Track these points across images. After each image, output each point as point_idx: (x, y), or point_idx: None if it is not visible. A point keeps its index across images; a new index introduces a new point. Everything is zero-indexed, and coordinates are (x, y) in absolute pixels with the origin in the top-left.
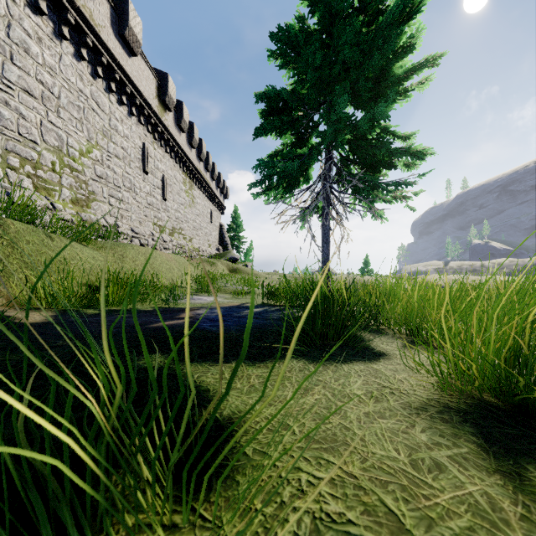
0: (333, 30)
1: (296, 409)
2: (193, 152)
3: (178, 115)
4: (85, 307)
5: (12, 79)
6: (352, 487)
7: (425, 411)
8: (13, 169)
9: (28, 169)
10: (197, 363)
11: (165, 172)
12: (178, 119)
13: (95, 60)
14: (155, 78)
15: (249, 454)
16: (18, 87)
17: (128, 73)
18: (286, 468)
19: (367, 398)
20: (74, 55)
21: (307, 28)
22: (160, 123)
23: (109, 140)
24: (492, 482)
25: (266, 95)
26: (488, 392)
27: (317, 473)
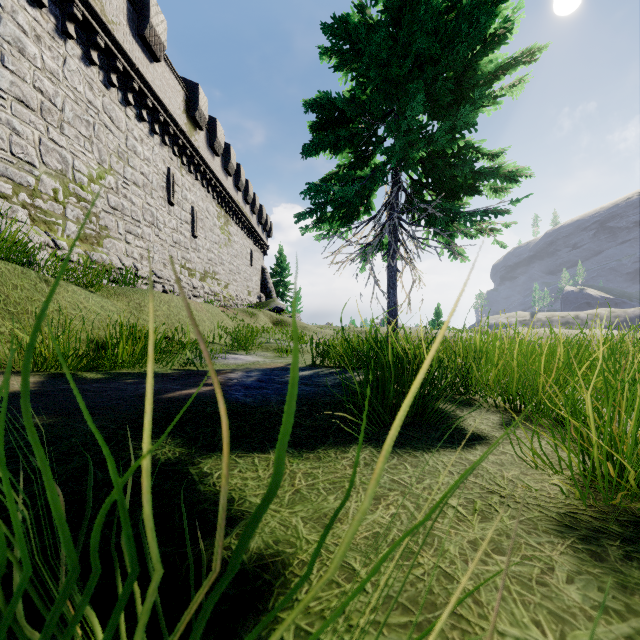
0: (403, 17)
1: (364, 536)
2: (230, 179)
3: (211, 135)
4: (86, 370)
5: (3, 86)
6: None
7: (562, 538)
8: (4, 197)
9: (23, 198)
10: (220, 452)
11: (195, 204)
12: (211, 139)
13: (108, 66)
14: (182, 89)
15: (289, 639)
16: (10, 96)
17: (149, 82)
18: None
19: (468, 512)
20: (81, 59)
21: (369, 19)
22: (189, 144)
23: (125, 163)
24: None
25: (318, 103)
26: None
27: None
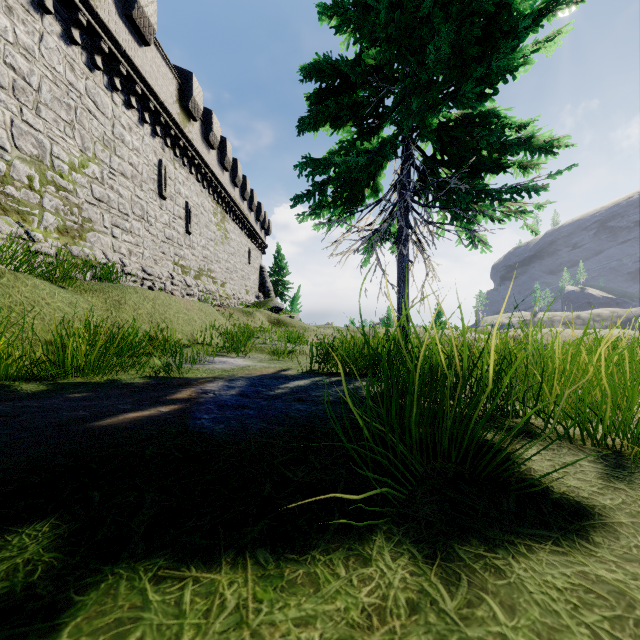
0: None
1: None
2: (226, 175)
3: (206, 128)
4: (28, 380)
5: None
6: None
7: None
8: None
9: None
10: (127, 562)
11: (189, 199)
12: (206, 132)
13: (91, 46)
14: (175, 77)
15: None
16: None
17: (138, 66)
18: None
19: None
20: (61, 36)
21: None
22: (182, 135)
23: (112, 152)
24: None
25: (317, 68)
26: None
27: None
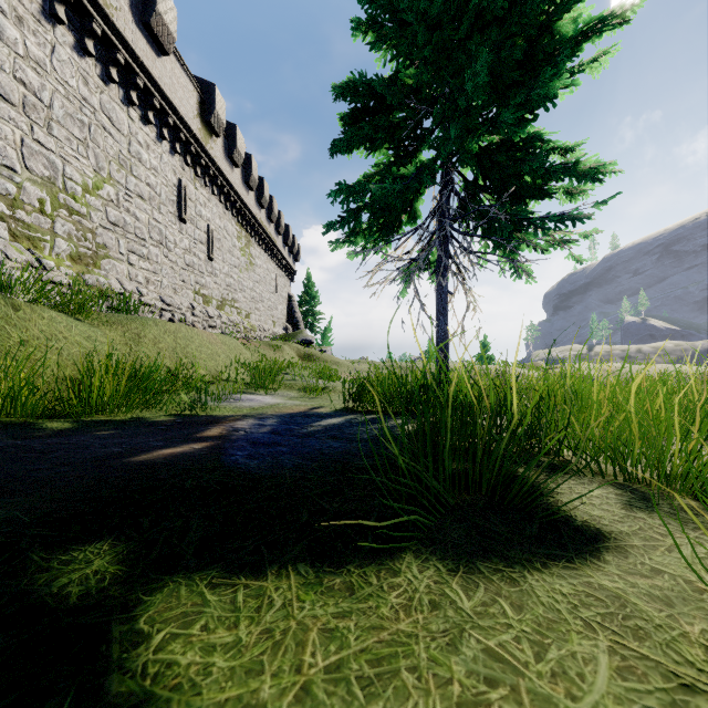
0: None
1: None
2: (251, 195)
3: (230, 144)
4: (51, 417)
5: None
6: None
7: None
8: None
9: (0, 208)
10: (183, 573)
11: (211, 222)
12: (230, 148)
13: (106, 58)
14: (196, 89)
15: None
16: None
17: (156, 78)
18: None
19: None
20: (74, 48)
21: None
22: (203, 153)
23: (128, 172)
24: None
25: (351, 88)
26: None
27: None
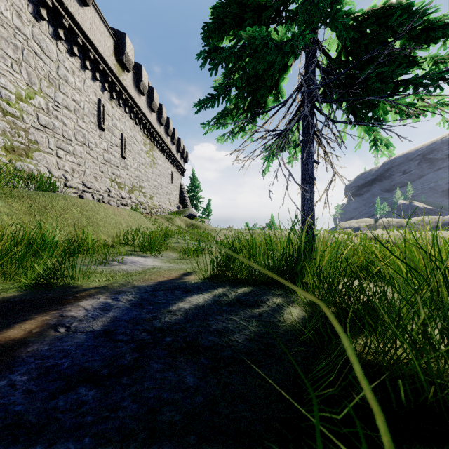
0: None
1: None
2: (154, 115)
3: (137, 78)
4: None
5: None
6: None
7: None
8: None
9: None
10: None
11: (124, 132)
12: (137, 81)
13: (37, 0)
14: (111, 35)
15: None
16: None
17: (79, 22)
18: None
19: None
20: None
21: None
22: (117, 82)
23: (57, 89)
24: None
25: None
26: None
27: None
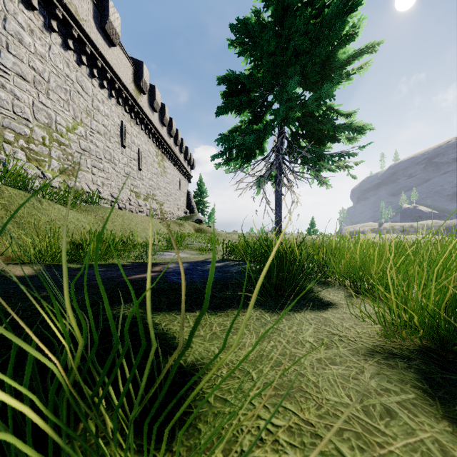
0: (285, 21)
1: (254, 356)
2: (165, 129)
3: (152, 98)
4: (69, 262)
5: (8, 66)
6: (309, 435)
7: (372, 357)
8: (9, 143)
9: (21, 143)
10: (165, 312)
11: (140, 146)
12: (152, 101)
13: (79, 50)
14: (131, 65)
15: (211, 401)
16: (12, 72)
17: (108, 61)
18: (246, 415)
19: (318, 344)
20: (61, 45)
21: (262, 21)
22: (136, 104)
23: (92, 118)
24: (441, 429)
25: (227, 79)
26: (427, 339)
27: (275, 420)
